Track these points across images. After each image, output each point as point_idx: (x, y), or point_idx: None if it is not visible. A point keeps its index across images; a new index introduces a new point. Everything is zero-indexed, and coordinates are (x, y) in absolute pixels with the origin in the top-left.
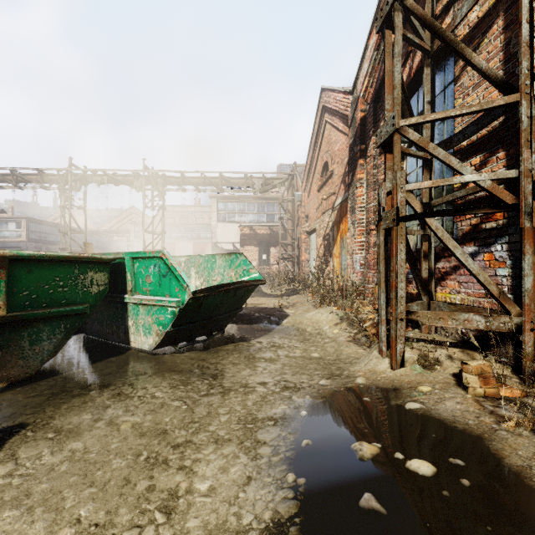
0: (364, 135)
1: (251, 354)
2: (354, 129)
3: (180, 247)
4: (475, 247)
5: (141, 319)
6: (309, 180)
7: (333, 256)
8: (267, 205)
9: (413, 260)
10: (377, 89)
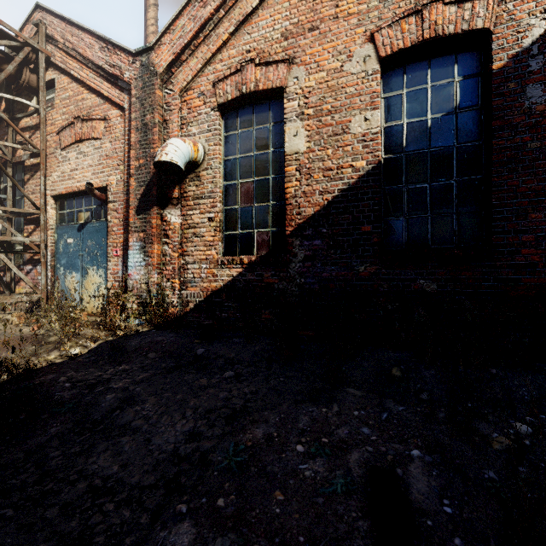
0: None
1: None
2: None
3: None
4: (32, 266)
5: None
6: None
7: None
8: None
9: None
10: None
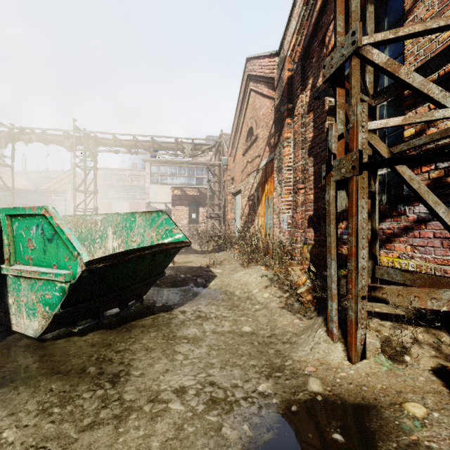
0: (291, 94)
1: (171, 332)
2: (281, 89)
3: (116, 207)
4: None
5: (23, 296)
6: (235, 146)
7: (258, 215)
8: (196, 169)
9: None
10: (305, 46)
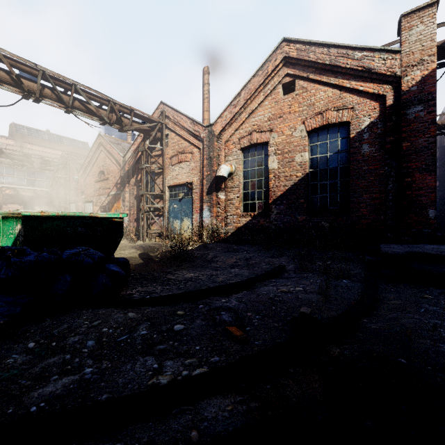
0: (129, 176)
1: None
2: (124, 172)
3: None
4: (158, 217)
5: None
6: (86, 173)
7: None
8: (27, 171)
9: (147, 220)
10: (134, 164)
